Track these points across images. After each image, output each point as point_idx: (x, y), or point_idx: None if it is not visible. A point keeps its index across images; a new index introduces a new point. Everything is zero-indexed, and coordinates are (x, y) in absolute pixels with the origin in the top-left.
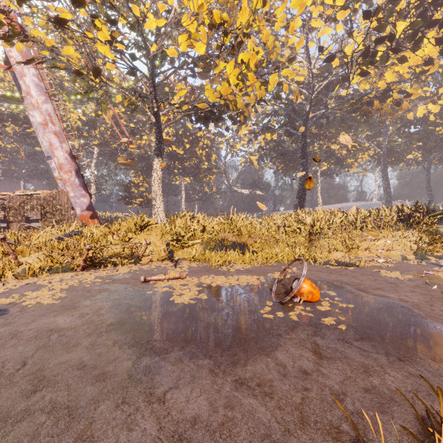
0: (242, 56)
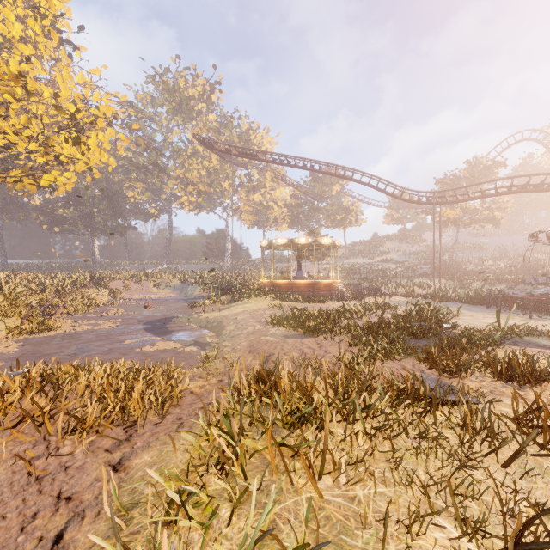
0: (64, 179)
